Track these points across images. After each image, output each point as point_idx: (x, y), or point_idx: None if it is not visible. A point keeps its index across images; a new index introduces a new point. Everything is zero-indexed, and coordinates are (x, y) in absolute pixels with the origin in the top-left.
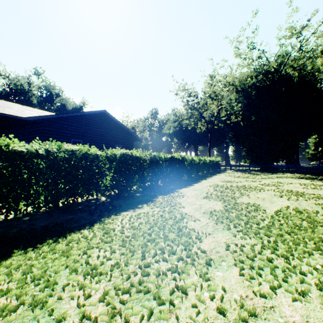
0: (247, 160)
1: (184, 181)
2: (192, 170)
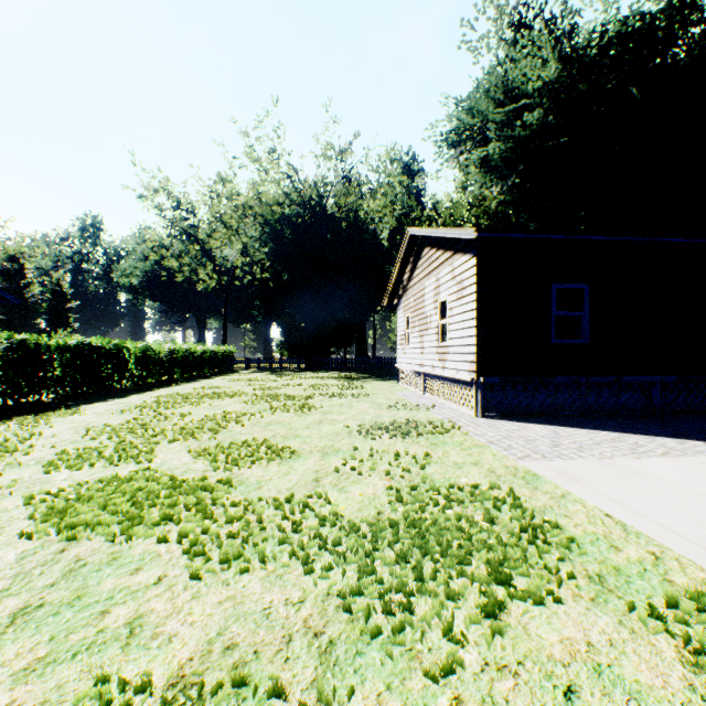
0: (285, 351)
1: (118, 393)
2: (150, 371)
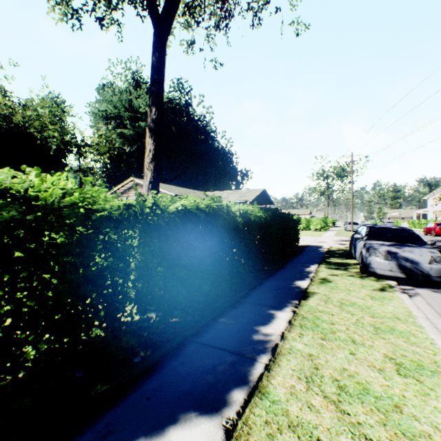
0: None
1: None
2: None
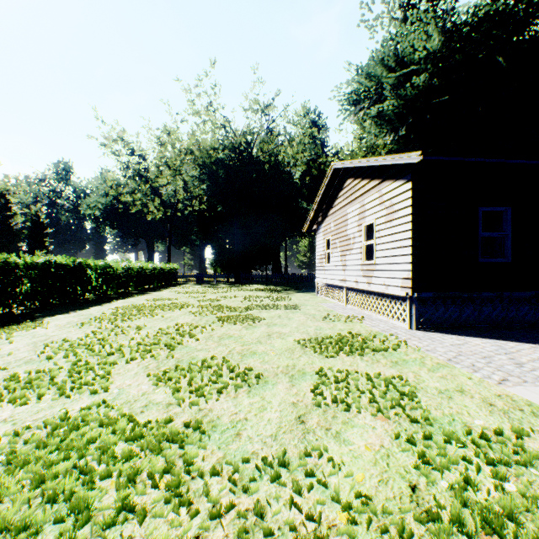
0: (218, 268)
1: (80, 304)
2: (109, 285)
